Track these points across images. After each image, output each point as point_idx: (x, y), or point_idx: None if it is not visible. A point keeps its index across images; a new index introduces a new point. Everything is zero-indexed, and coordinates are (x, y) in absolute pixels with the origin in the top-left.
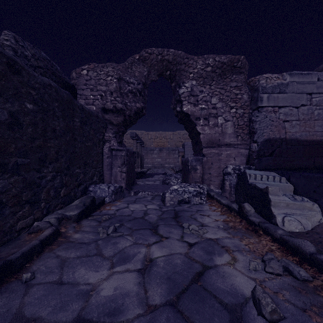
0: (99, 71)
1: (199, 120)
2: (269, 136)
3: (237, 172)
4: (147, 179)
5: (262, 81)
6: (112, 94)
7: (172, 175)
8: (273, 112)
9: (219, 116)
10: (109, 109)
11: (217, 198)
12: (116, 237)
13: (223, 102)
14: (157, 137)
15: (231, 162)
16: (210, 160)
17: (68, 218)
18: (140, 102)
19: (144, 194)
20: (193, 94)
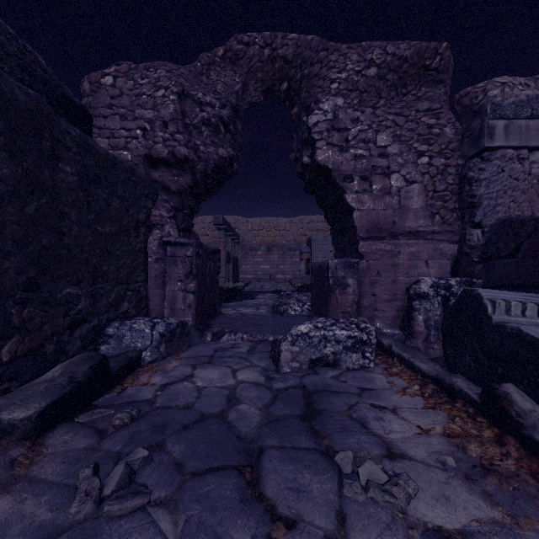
0: (138, 78)
1: (351, 181)
2: (509, 213)
3: (444, 294)
4: (243, 303)
5: (494, 91)
6: (166, 127)
7: (292, 297)
8: (517, 161)
9: (393, 173)
10: (161, 159)
11: (403, 354)
12: (122, 517)
13: (402, 142)
14: (263, 226)
15: (419, 271)
16: (375, 265)
17: (5, 431)
18: (227, 146)
19: (233, 338)
20: (337, 126)
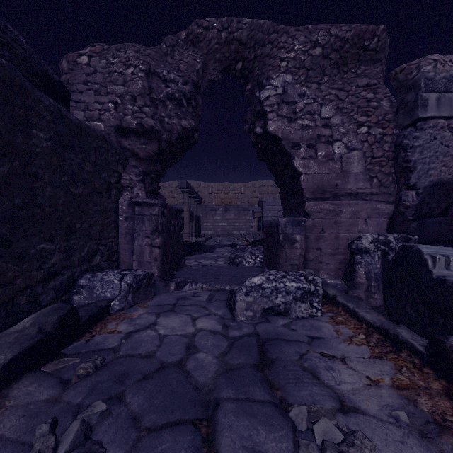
0: (110, 57)
1: (298, 148)
2: (441, 176)
3: (383, 249)
4: (203, 256)
5: (427, 67)
6: (135, 101)
7: (246, 250)
8: (447, 129)
9: (336, 141)
10: (130, 129)
11: (347, 304)
12: None
13: (343, 114)
14: (221, 190)
15: (359, 228)
16: (320, 223)
17: None
18: (189, 118)
19: (194, 287)
20: (286, 99)
